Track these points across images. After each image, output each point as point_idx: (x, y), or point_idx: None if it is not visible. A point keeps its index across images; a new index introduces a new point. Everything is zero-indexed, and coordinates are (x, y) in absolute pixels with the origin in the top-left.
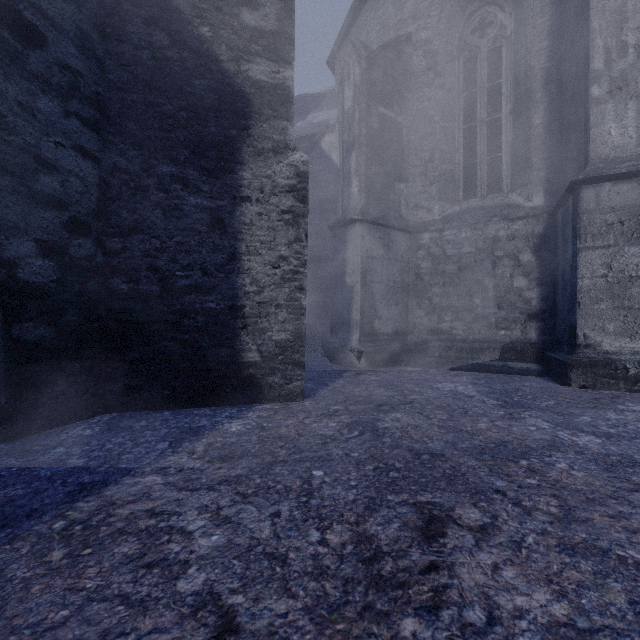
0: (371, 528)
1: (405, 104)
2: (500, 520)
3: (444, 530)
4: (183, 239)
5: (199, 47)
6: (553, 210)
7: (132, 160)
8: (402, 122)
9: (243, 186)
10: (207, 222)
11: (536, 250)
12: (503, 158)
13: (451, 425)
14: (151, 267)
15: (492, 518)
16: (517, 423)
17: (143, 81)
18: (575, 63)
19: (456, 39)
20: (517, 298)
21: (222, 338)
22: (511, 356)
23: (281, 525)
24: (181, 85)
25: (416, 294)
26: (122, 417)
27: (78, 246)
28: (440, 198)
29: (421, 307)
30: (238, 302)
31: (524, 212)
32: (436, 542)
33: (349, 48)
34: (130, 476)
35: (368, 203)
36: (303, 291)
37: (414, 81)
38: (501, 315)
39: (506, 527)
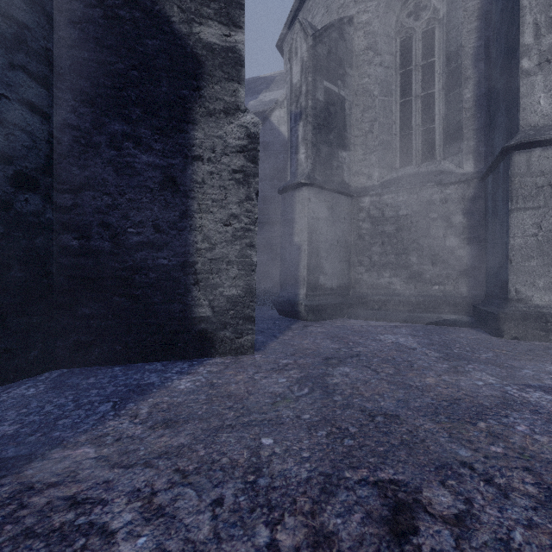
0: (329, 521)
1: (347, 80)
2: (476, 506)
3: (415, 523)
4: (135, 196)
5: (151, 8)
6: (483, 175)
7: (83, 117)
8: (345, 96)
9: (195, 145)
10: (159, 180)
11: (467, 212)
12: (436, 129)
13: (400, 380)
14: (102, 224)
15: (466, 503)
16: (463, 377)
17: (94, 39)
18: (504, 40)
19: (393, 21)
20: (449, 256)
21: (174, 294)
22: (444, 309)
23: (223, 518)
24: (133, 44)
25: (357, 252)
26: (71, 373)
27: (25, 201)
28: (379, 165)
29: (362, 264)
30: (190, 258)
31: (456, 178)
32: (408, 543)
33: (297, 27)
34: (61, 448)
35: (314, 169)
36: (253, 248)
37: (355, 59)
38: (435, 271)
39: (485, 517)
